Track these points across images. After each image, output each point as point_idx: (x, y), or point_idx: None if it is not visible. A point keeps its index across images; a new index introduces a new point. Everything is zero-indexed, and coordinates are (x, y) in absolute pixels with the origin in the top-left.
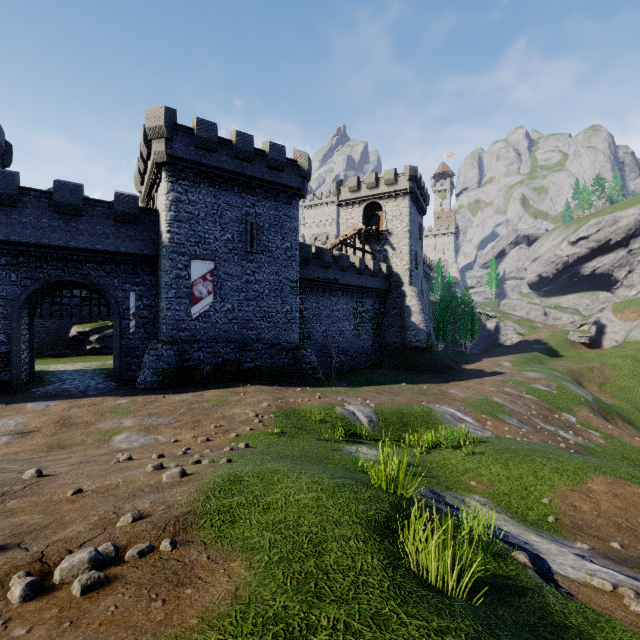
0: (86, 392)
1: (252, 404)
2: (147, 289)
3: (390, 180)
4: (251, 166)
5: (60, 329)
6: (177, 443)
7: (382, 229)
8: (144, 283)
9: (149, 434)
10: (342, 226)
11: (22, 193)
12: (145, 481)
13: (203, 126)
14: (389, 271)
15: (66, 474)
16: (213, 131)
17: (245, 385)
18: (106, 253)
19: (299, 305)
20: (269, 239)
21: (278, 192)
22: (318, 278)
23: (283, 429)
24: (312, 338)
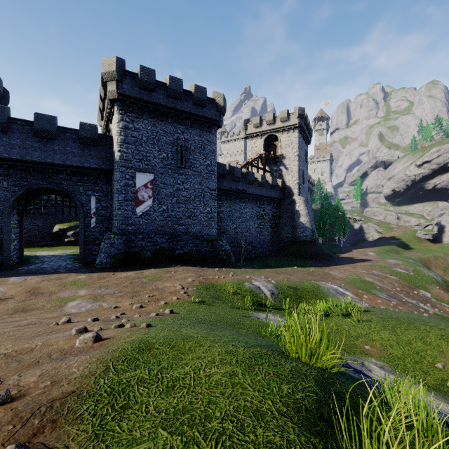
0: (57, 270)
1: (180, 279)
2: (104, 195)
3: (284, 118)
4: (181, 103)
5: (47, 227)
6: (116, 309)
7: (278, 154)
8: (102, 190)
9: (96, 301)
10: (248, 153)
11: (11, 122)
12: (61, 345)
13: (145, 72)
14: (283, 185)
15: (0, 335)
16: (152, 75)
17: (176, 266)
18: (74, 167)
19: (217, 208)
20: (194, 158)
21: (201, 122)
22: (231, 189)
23: (203, 299)
24: (226, 233)
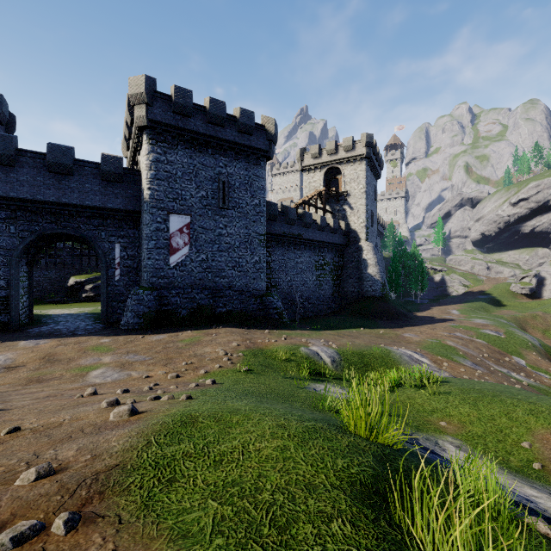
0: (75, 332)
1: (222, 344)
2: (131, 241)
3: (348, 147)
4: (223, 130)
5: (60, 279)
6: (148, 379)
7: (341, 191)
8: (128, 236)
9: (123, 370)
10: (305, 189)
11: (19, 154)
12: (92, 419)
13: (180, 93)
14: (347, 228)
15: (20, 409)
16: (189, 98)
17: (217, 327)
18: (94, 208)
19: (267, 257)
20: (239, 196)
21: (248, 154)
22: (284, 233)
23: (250, 367)
24: (278, 287)
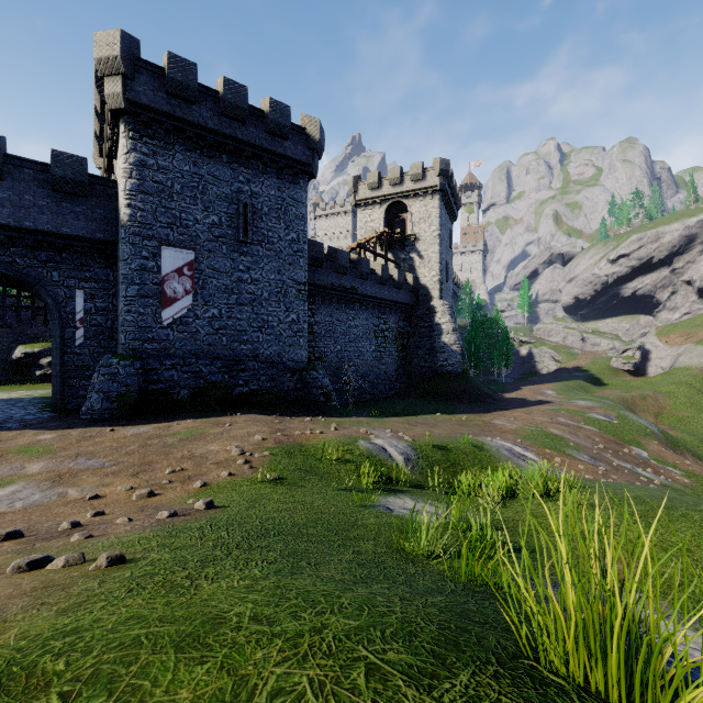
0: (2, 425)
1: (239, 438)
2: (102, 287)
3: (417, 175)
4: (245, 128)
5: (1, 350)
6: (95, 501)
7: (407, 233)
8: (97, 279)
9: (56, 486)
10: (360, 230)
11: None
12: None
13: (177, 65)
14: (416, 283)
15: None
16: (191, 73)
17: (234, 414)
18: (39, 234)
19: (308, 318)
20: (269, 227)
21: (281, 166)
22: (332, 285)
23: (281, 473)
24: (324, 359)
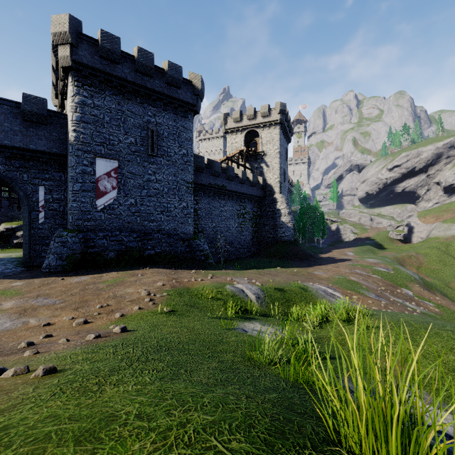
0: None
1: (147, 284)
2: (56, 184)
3: (265, 113)
4: (152, 80)
5: None
6: (47, 327)
7: (259, 151)
8: (53, 179)
9: (22, 317)
10: (228, 149)
11: None
12: None
13: (107, 38)
14: (264, 183)
15: None
16: (116, 44)
17: (144, 268)
18: (14, 149)
19: (194, 205)
20: (168, 145)
21: (176, 106)
22: (210, 184)
23: (174, 307)
24: (205, 232)
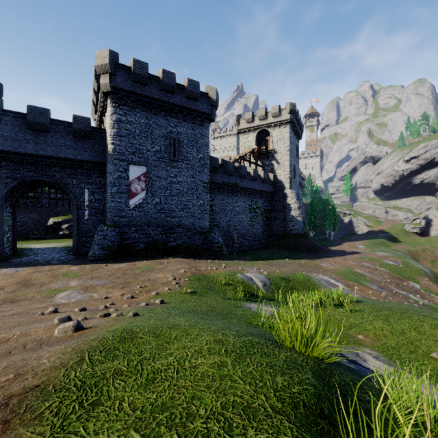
0: (50, 262)
1: (172, 271)
2: (97, 187)
3: (275, 113)
4: (174, 96)
5: (41, 220)
6: (107, 299)
7: (270, 149)
8: (95, 183)
9: (87, 292)
10: (241, 147)
11: (4, 114)
12: (39, 335)
13: (138, 65)
14: (275, 179)
15: None
16: (145, 69)
17: (168, 258)
18: (67, 160)
19: (210, 202)
20: (187, 151)
21: (194, 116)
22: (223, 182)
23: (195, 289)
24: (219, 226)
